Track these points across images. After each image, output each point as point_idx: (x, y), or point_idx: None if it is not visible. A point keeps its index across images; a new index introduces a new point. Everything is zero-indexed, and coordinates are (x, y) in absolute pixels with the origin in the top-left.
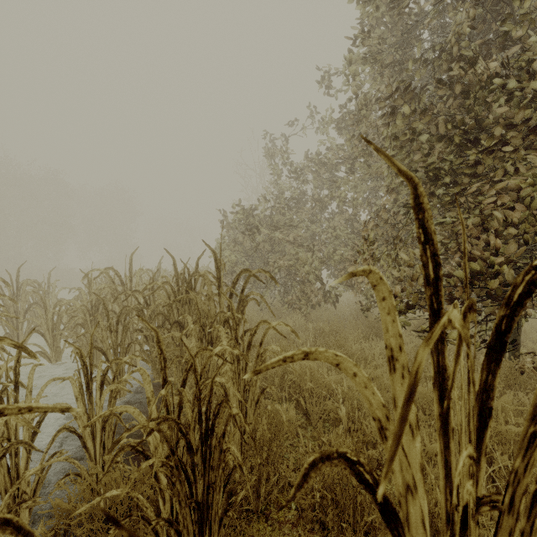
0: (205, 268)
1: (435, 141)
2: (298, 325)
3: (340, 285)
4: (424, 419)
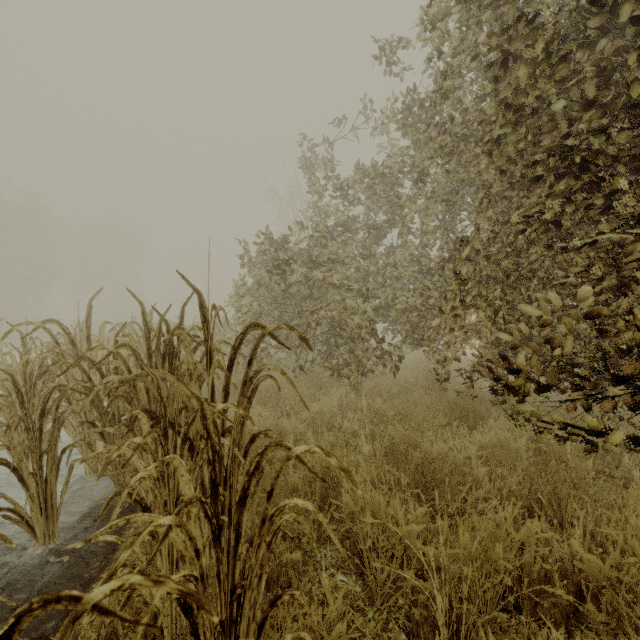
0: (222, 319)
1: (578, 108)
2: (346, 401)
3: (403, 344)
4: (598, 617)
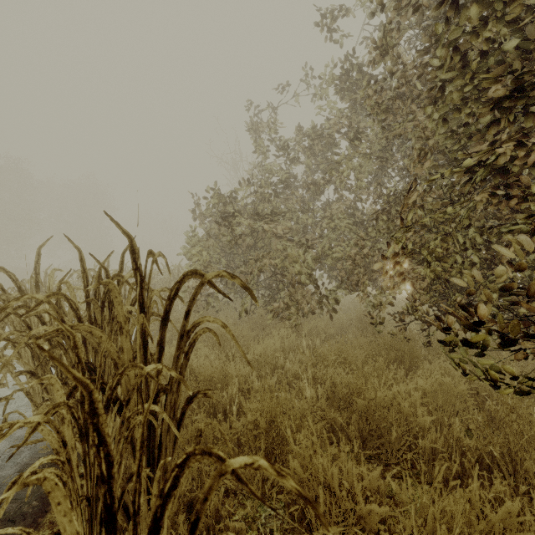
0: (176, 267)
1: (534, 46)
2: (287, 342)
3: (338, 289)
4: None
